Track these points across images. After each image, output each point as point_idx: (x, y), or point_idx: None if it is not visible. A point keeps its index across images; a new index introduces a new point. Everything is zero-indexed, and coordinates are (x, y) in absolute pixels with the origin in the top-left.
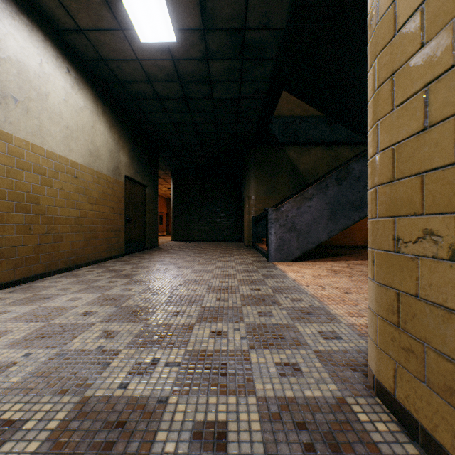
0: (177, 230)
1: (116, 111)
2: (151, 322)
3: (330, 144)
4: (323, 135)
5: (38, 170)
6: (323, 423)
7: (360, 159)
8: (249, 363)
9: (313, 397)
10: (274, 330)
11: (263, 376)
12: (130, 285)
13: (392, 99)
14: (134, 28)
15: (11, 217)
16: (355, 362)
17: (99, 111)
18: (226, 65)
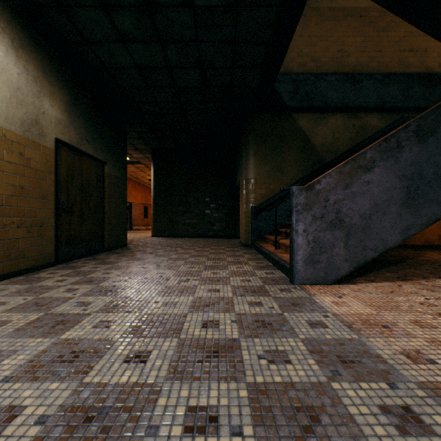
0: (158, 224)
1: (33, 28)
2: None
3: (354, 110)
4: (346, 98)
5: None
6: None
7: None
8: None
9: None
10: None
11: None
12: None
13: None
14: None
15: None
16: None
17: None
18: None
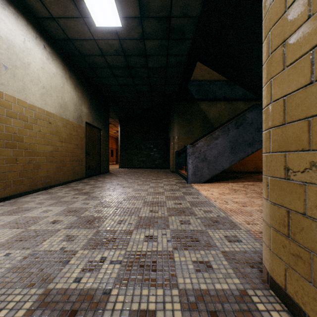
0: (123, 160)
1: (79, 76)
2: (101, 228)
3: (230, 100)
4: (226, 93)
5: (22, 117)
6: (230, 312)
7: (252, 110)
8: (173, 261)
9: (221, 289)
10: (191, 234)
11: (183, 272)
12: (88, 200)
13: (283, 61)
14: (91, 16)
15: (2, 152)
16: (252, 260)
17: (67, 76)
18: (157, 43)
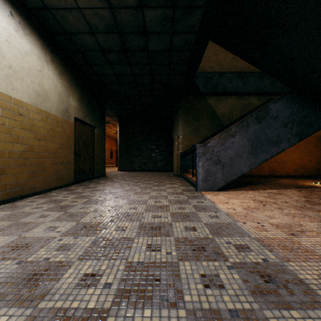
0: (122, 163)
1: (66, 62)
2: (44, 305)
3: (242, 94)
4: (237, 87)
5: None
6: None
7: (277, 101)
8: None
9: None
10: None
11: None
12: (58, 221)
13: None
14: None
15: None
16: None
17: (48, 59)
18: (159, 14)
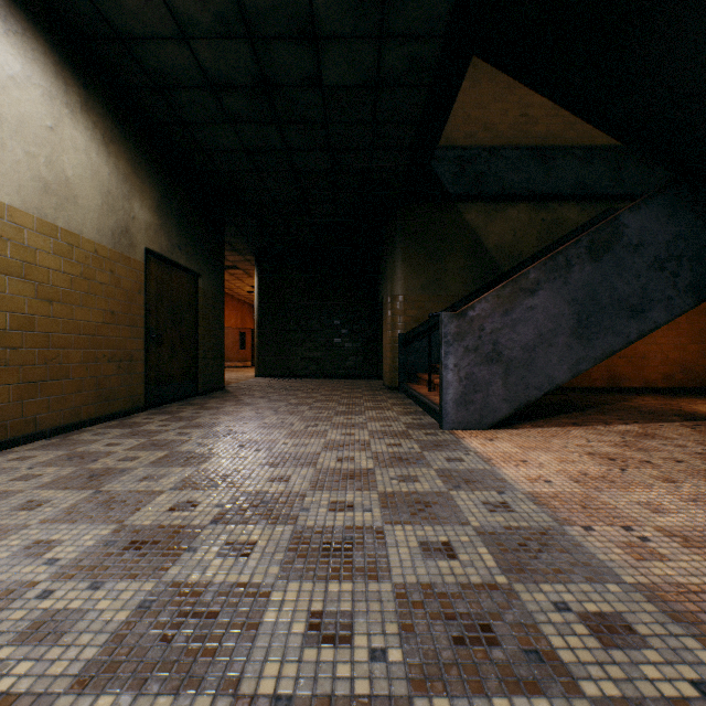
0: (265, 358)
1: (123, 114)
2: None
3: (543, 199)
4: (532, 181)
5: None
6: None
7: (642, 205)
8: None
9: None
10: None
11: None
12: (66, 523)
13: None
14: None
15: None
16: None
17: (73, 101)
18: None
